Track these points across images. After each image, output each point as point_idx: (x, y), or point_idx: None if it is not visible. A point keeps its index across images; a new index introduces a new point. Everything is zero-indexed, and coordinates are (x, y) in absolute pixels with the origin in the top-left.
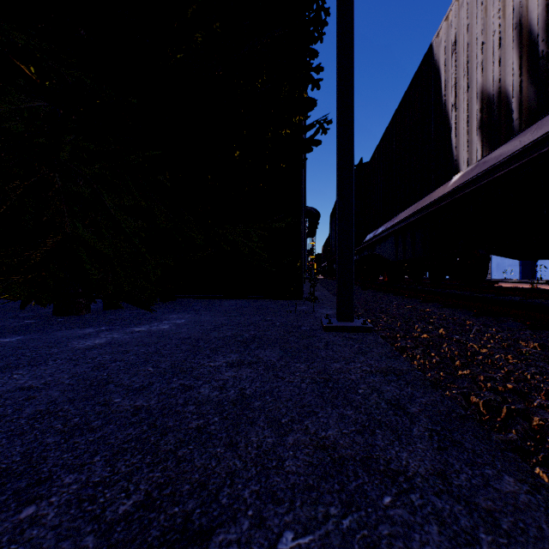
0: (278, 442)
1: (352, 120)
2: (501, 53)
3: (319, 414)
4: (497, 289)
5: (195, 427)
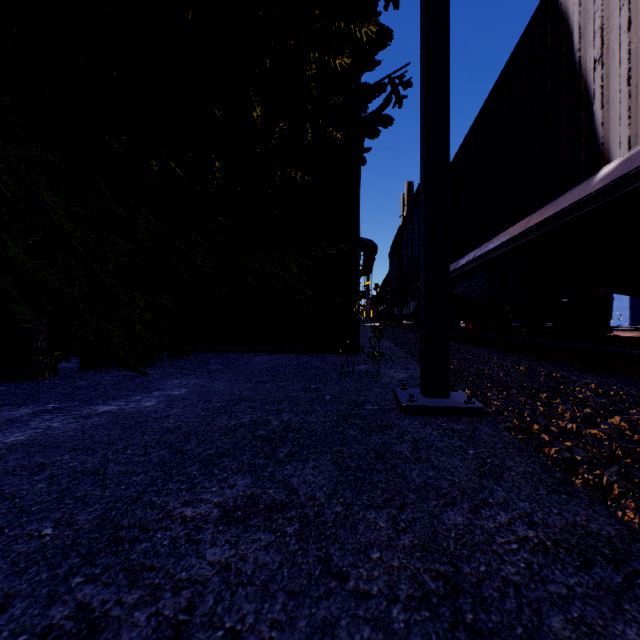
0: None
1: (448, 72)
2: None
3: None
4: (627, 340)
5: None
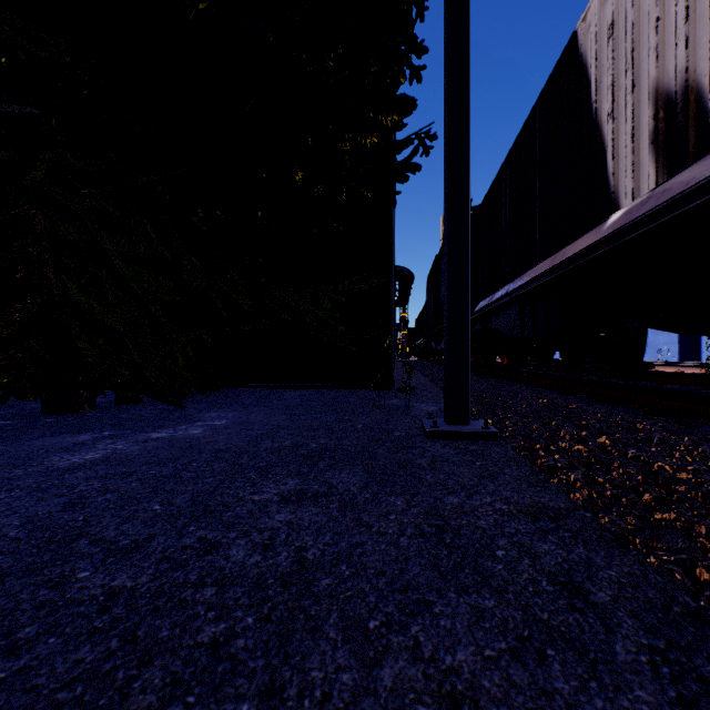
0: (363, 683)
1: (468, 132)
2: (689, 29)
3: (436, 608)
4: (659, 375)
5: (207, 642)
